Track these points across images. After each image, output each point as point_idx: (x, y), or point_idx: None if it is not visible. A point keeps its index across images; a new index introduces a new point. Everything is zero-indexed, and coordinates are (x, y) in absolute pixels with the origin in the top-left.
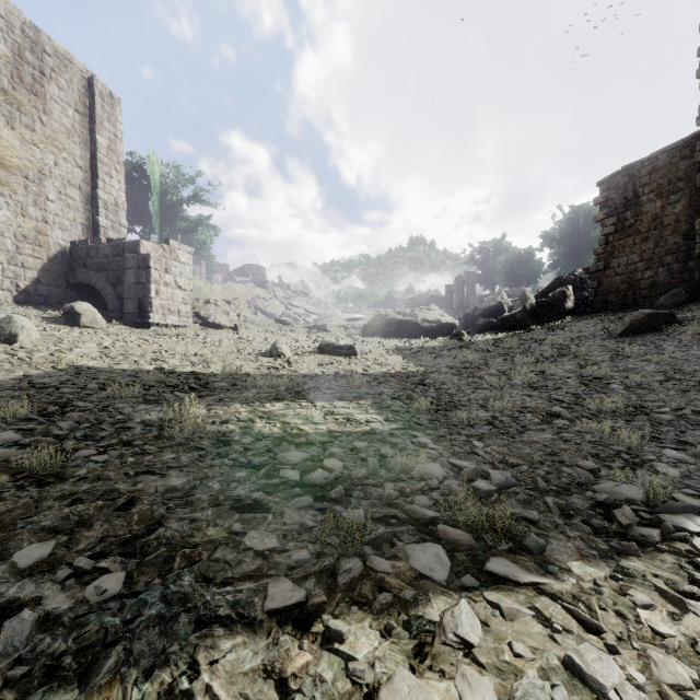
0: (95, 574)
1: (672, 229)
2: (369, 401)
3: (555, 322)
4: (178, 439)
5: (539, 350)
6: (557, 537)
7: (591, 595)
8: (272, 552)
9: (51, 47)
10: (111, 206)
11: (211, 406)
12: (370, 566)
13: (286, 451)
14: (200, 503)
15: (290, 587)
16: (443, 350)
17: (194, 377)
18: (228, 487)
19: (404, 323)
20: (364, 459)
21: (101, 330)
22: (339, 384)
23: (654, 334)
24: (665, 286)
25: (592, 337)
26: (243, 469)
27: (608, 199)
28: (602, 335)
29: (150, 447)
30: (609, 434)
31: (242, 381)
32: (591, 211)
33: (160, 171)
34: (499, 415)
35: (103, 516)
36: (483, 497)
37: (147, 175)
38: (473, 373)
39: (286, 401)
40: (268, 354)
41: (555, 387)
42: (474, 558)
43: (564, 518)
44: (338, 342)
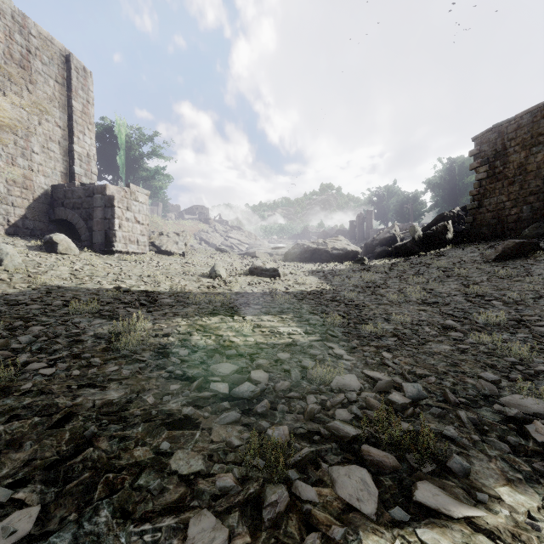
0: (9, 508)
1: (534, 174)
2: (290, 316)
3: (438, 249)
4: (123, 351)
5: (428, 272)
6: (477, 456)
7: (529, 532)
8: (197, 477)
9: (36, 30)
10: (84, 157)
11: (157, 320)
12: (295, 493)
13: (217, 362)
14: (133, 418)
15: (212, 525)
16: (349, 272)
17: (145, 295)
18: (161, 400)
19: (317, 250)
20: (287, 371)
21: (74, 256)
22: (265, 300)
23: (523, 259)
24: (528, 220)
25: (470, 262)
26: (177, 381)
27: (481, 151)
28: (478, 260)
29: (95, 360)
30: (501, 346)
31: (185, 298)
32: (464, 162)
33: (125, 132)
34: (401, 327)
35: (35, 435)
36: (399, 410)
37: (115, 135)
38: (375, 291)
39: (220, 316)
40: (208, 276)
41: (444, 303)
42: (399, 483)
43: (480, 434)
44: (265, 266)
